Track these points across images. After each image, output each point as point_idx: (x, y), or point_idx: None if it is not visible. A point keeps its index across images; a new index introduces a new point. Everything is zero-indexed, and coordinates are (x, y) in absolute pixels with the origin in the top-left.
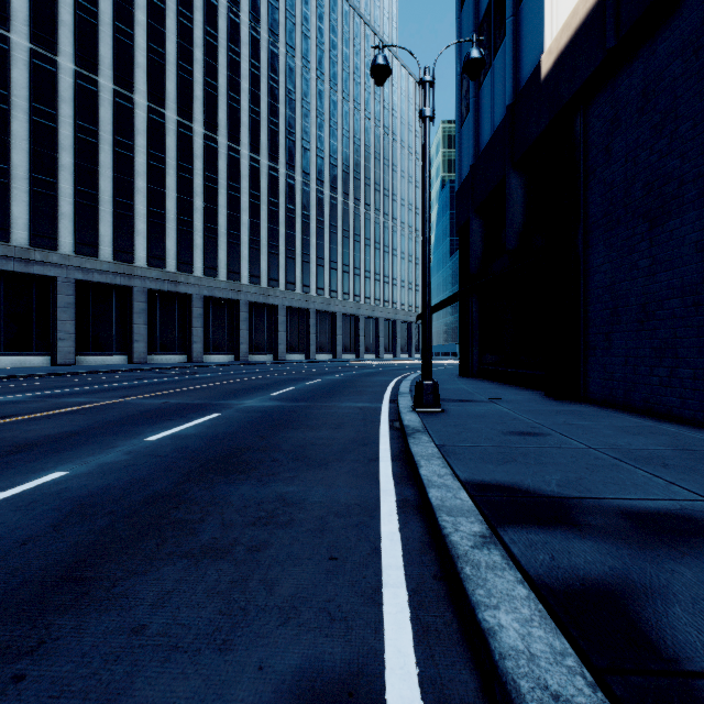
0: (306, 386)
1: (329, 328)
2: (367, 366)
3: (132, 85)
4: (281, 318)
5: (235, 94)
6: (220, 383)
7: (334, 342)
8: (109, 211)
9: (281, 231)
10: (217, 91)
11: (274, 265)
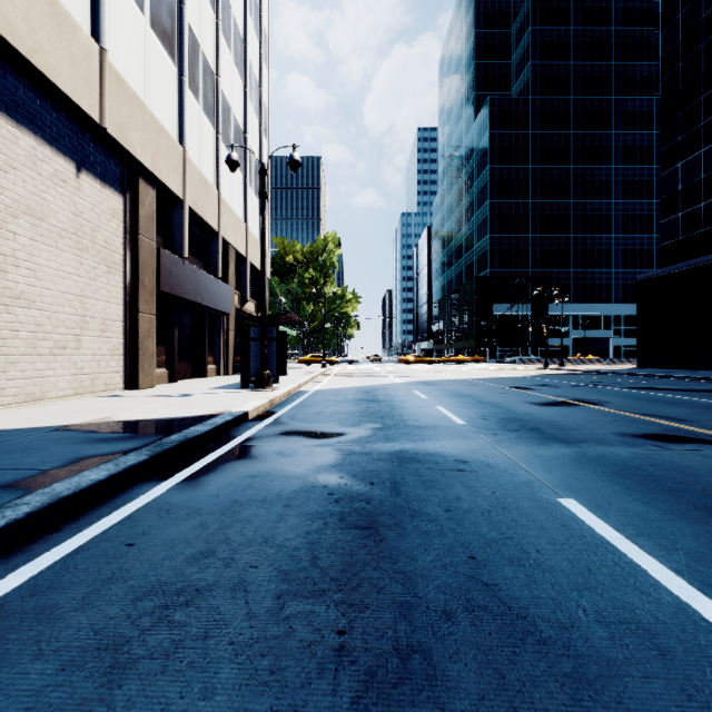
0: None
1: None
2: None
3: None
4: None
5: None
6: None
7: None
8: None
9: None
10: None
11: None
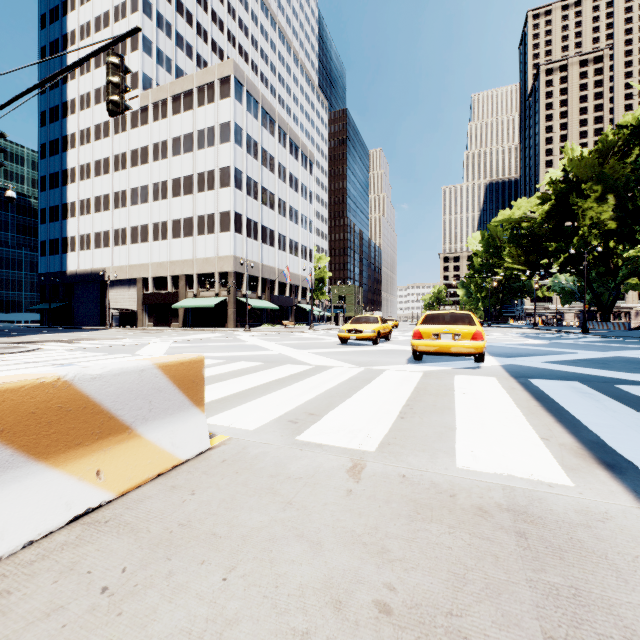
0: None
1: None
2: None
3: None
4: None
5: None
6: None
7: None
8: None
9: None
10: None
11: None
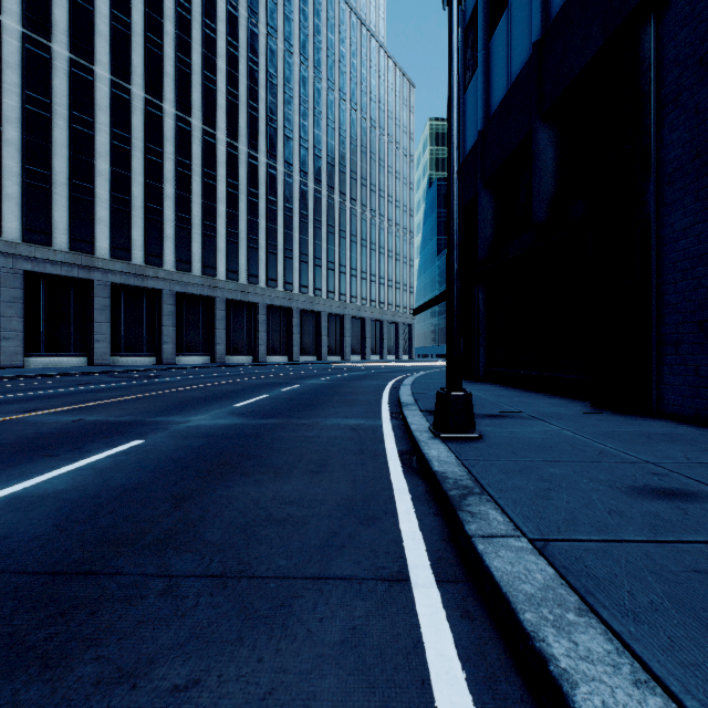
0: (282, 393)
1: (313, 328)
2: (355, 369)
3: (92, 55)
4: (261, 317)
5: (211, 73)
6: (177, 389)
7: (319, 343)
8: (64, 195)
9: (261, 224)
10: (190, 69)
11: (254, 260)
